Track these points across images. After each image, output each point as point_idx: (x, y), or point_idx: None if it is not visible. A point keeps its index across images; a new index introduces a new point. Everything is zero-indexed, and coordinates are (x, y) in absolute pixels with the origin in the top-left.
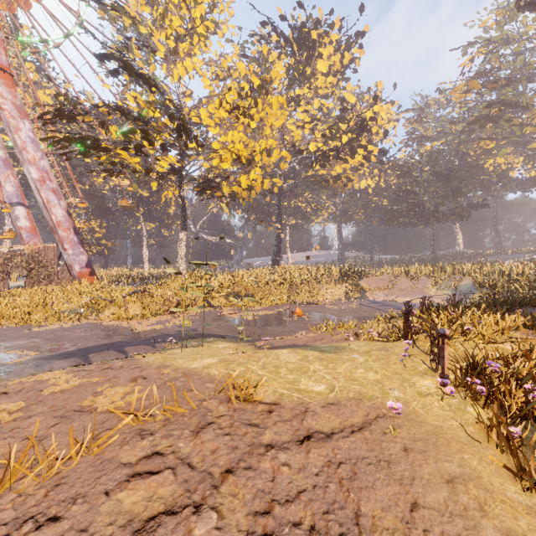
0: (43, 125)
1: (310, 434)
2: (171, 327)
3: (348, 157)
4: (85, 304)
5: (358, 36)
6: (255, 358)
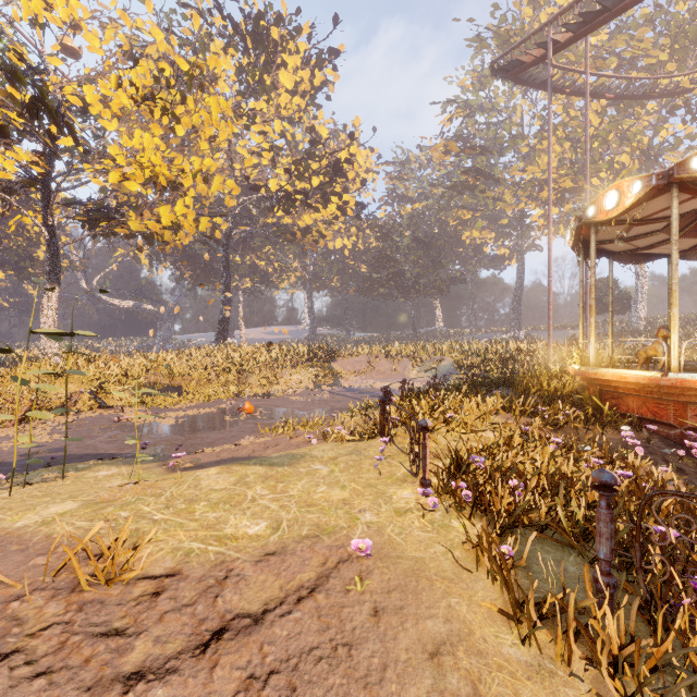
0: None
1: (225, 624)
2: (10, 449)
3: (320, 205)
4: None
5: (331, 54)
6: (155, 491)
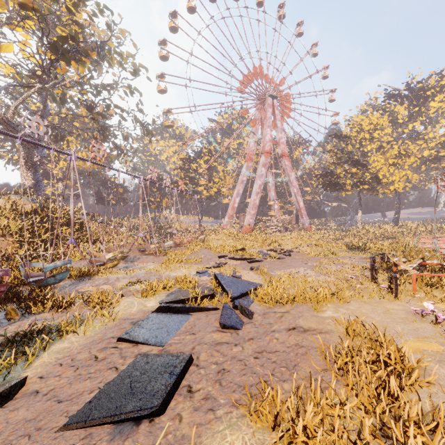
0: (318, 179)
1: None
2: None
3: None
4: (337, 237)
5: None
6: None
